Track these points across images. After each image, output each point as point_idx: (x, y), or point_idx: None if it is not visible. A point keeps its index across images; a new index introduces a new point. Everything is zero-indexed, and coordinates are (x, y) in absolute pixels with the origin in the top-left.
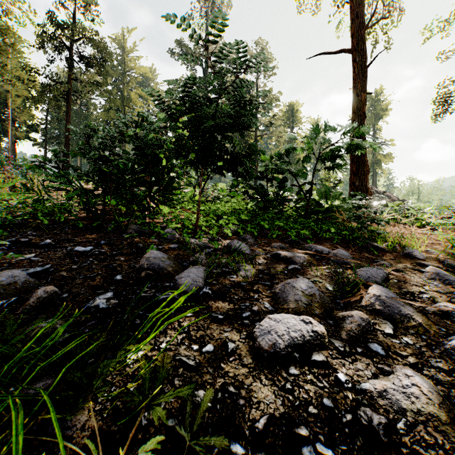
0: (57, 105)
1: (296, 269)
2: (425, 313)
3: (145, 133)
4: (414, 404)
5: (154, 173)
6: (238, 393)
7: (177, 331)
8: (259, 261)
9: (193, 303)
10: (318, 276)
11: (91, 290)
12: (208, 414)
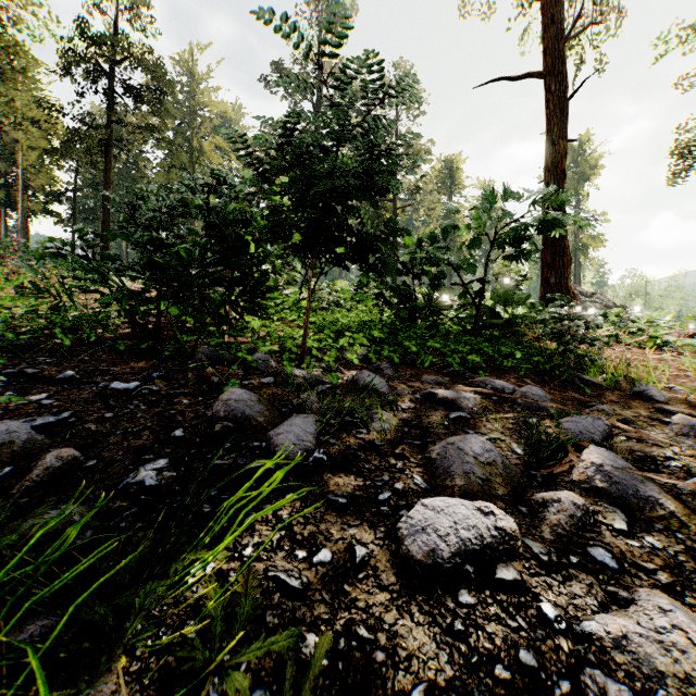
0: (91, 162)
1: (462, 419)
2: (677, 494)
3: (223, 202)
4: (678, 662)
5: (237, 265)
6: (374, 639)
7: (271, 526)
8: (402, 405)
9: (298, 483)
10: (499, 431)
11: (133, 454)
12: (323, 680)
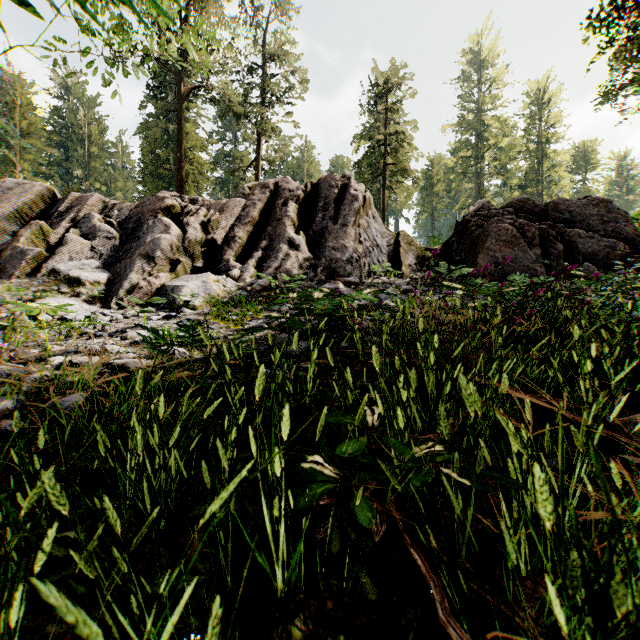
0: None
1: None
2: None
3: None
4: None
5: None
6: None
7: None
8: None
9: None
10: None
11: None
12: None
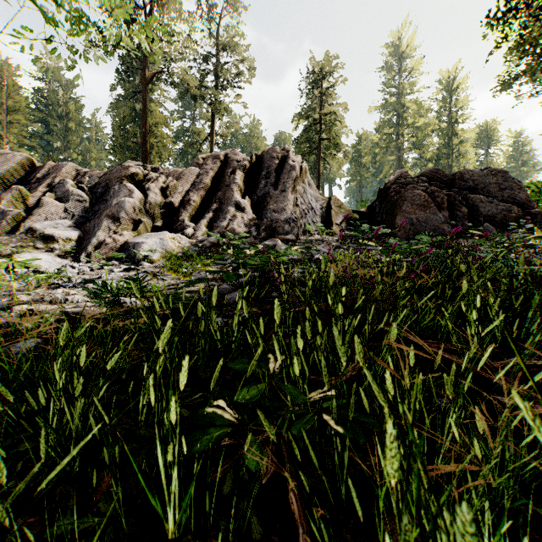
0: None
1: None
2: None
3: None
4: None
5: None
6: None
7: None
8: None
9: None
10: None
11: None
12: None
